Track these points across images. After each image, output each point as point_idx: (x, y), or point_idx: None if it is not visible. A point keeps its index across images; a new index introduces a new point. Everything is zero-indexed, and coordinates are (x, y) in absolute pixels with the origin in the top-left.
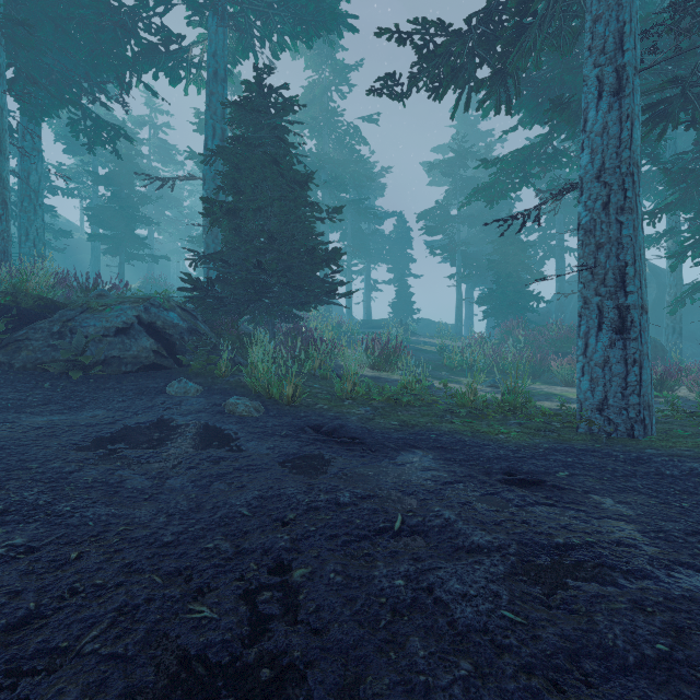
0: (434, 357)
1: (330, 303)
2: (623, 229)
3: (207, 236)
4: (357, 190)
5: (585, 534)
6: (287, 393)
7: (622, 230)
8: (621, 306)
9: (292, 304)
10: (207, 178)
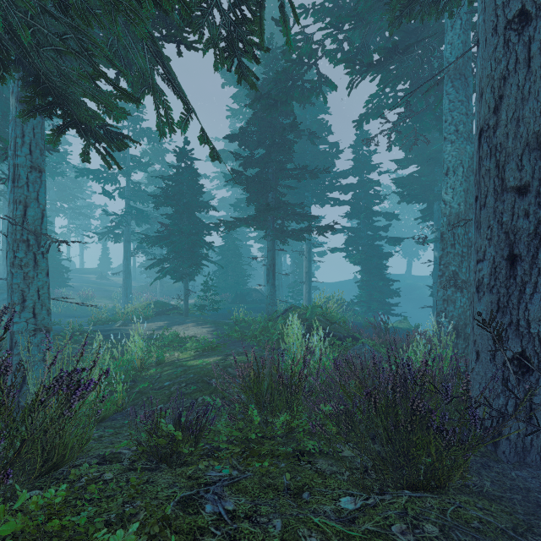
0: (112, 294)
1: (68, 285)
2: (127, 281)
3: (4, 254)
4: (74, 201)
5: None
6: (59, 311)
7: (127, 281)
8: (127, 293)
9: (55, 286)
10: (4, 231)
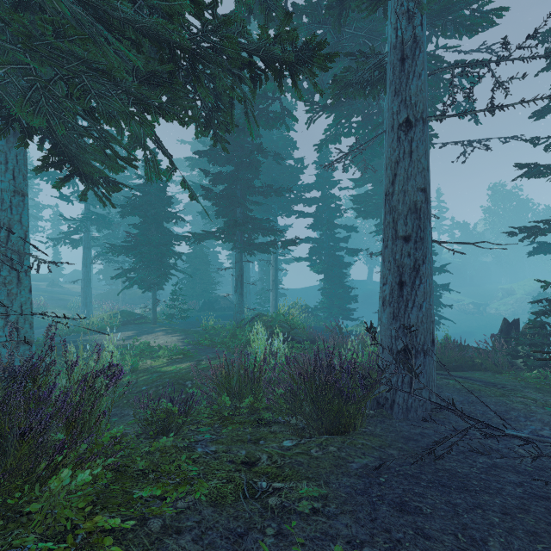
0: (67, 303)
1: None
2: (87, 290)
3: None
4: None
5: None
6: None
7: (87, 290)
8: (86, 302)
9: None
10: None
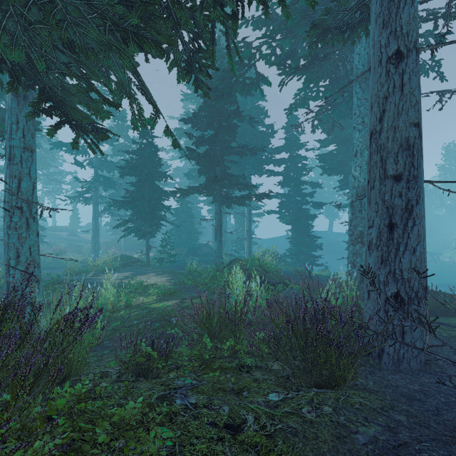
0: (81, 249)
1: (43, 241)
2: (96, 238)
3: None
4: (48, 168)
5: None
6: None
7: (96, 238)
8: (96, 248)
9: None
10: None
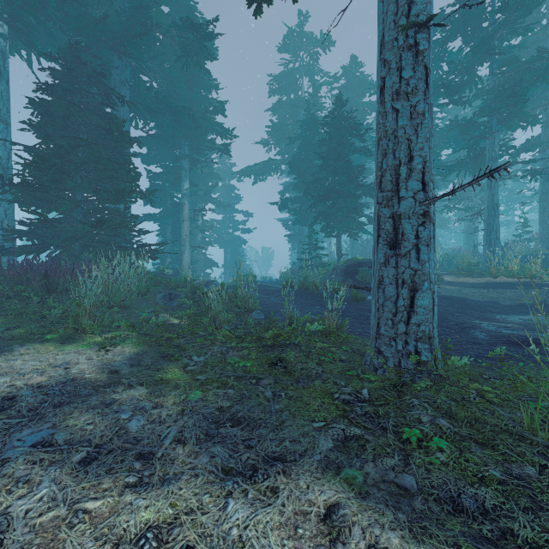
0: None
1: None
2: None
3: None
4: None
5: (500, 326)
6: None
7: None
8: None
9: None
10: None
